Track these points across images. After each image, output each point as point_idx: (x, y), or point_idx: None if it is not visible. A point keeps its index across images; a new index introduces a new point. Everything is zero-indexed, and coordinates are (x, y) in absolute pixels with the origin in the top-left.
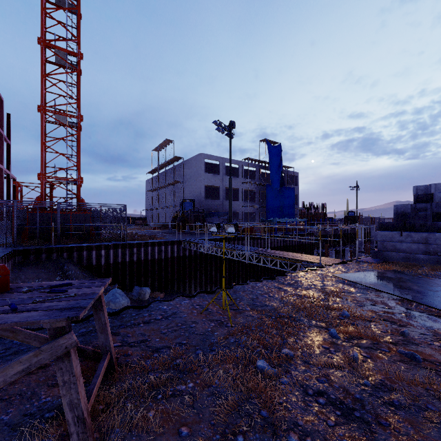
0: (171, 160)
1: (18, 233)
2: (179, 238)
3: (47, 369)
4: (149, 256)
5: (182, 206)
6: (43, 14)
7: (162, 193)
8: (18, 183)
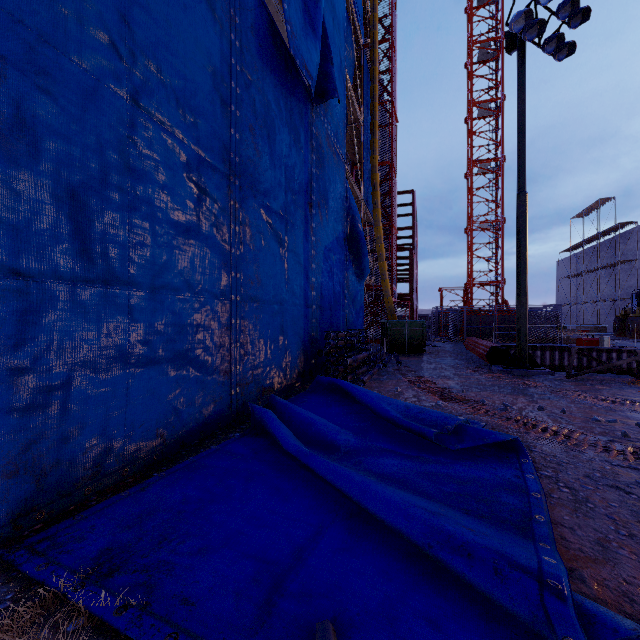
0: (611, 228)
1: (456, 332)
2: (637, 345)
3: (608, 378)
4: (594, 363)
5: (636, 300)
6: (471, 138)
7: (590, 280)
8: (442, 289)
